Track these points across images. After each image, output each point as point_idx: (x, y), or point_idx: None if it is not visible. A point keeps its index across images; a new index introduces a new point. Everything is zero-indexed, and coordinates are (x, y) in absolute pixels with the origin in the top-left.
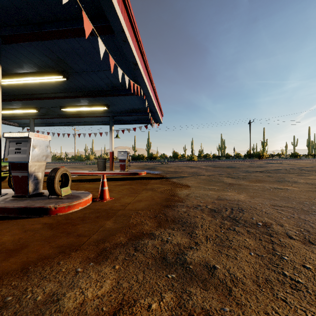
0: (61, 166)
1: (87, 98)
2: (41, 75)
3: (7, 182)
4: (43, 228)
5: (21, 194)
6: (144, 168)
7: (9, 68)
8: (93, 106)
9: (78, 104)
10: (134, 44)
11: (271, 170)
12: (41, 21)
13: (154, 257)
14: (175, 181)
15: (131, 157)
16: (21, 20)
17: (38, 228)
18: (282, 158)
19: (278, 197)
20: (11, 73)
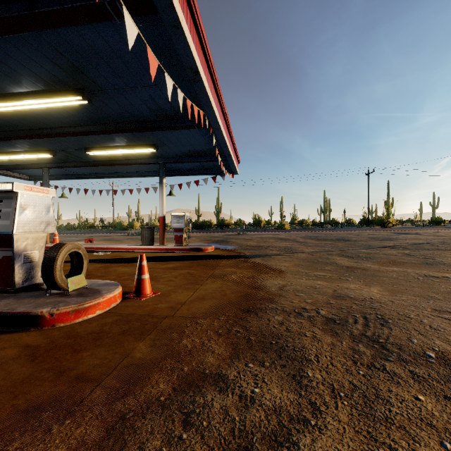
0: (91, 237)
1: (123, 134)
2: (48, 95)
3: None
4: (17, 359)
5: (3, 287)
6: (211, 241)
7: None
8: (134, 147)
9: (111, 144)
10: (192, 37)
11: (407, 245)
12: None
13: (224, 447)
14: (259, 262)
15: (192, 224)
16: None
17: (9, 358)
18: (417, 225)
19: (438, 293)
20: (3, 94)
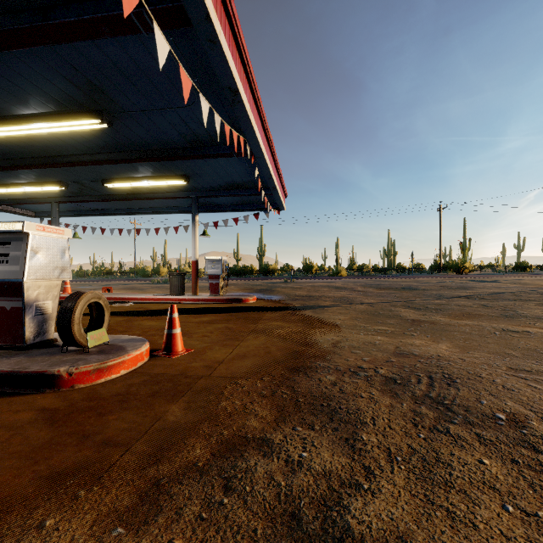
0: (109, 285)
1: (149, 162)
2: (61, 118)
3: None
4: (34, 423)
5: (12, 344)
6: (253, 290)
7: (2, 105)
8: (161, 178)
9: (134, 175)
10: (231, 51)
11: (485, 294)
12: (48, 4)
13: (269, 512)
14: (310, 315)
15: (230, 270)
16: (10, 1)
17: (25, 422)
18: (499, 272)
19: (517, 349)
20: (7, 116)
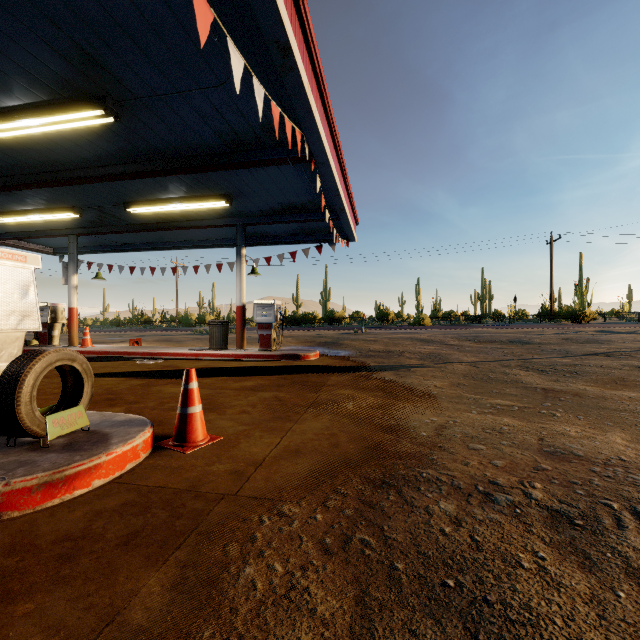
0: (142, 336)
1: (178, 177)
2: (52, 110)
3: None
4: None
5: None
6: (315, 343)
7: None
8: (196, 199)
9: (162, 196)
10: None
11: (631, 351)
12: None
13: None
14: (391, 379)
15: (288, 318)
16: None
17: None
18: (629, 320)
19: None
20: None
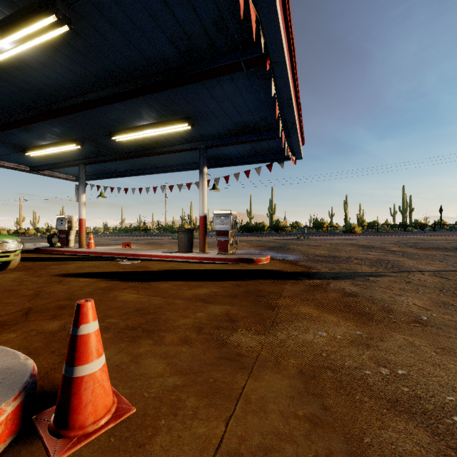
0: (137, 240)
1: (146, 101)
2: (15, 25)
3: (4, 273)
4: None
5: None
6: (265, 247)
7: None
8: (164, 124)
9: (137, 123)
10: None
11: None
12: None
13: None
14: (353, 291)
15: (243, 227)
16: None
17: None
18: None
19: None
20: None
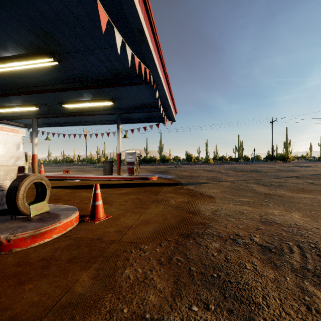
0: (69, 169)
1: (88, 90)
2: (27, 58)
3: None
4: None
5: None
6: (155, 172)
7: None
8: (97, 101)
9: (80, 99)
10: (138, 0)
11: (308, 175)
12: None
13: None
14: (193, 189)
15: (142, 159)
16: None
17: None
18: (310, 160)
19: None
20: None
